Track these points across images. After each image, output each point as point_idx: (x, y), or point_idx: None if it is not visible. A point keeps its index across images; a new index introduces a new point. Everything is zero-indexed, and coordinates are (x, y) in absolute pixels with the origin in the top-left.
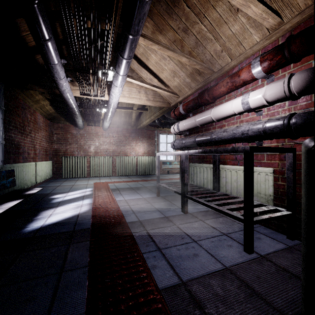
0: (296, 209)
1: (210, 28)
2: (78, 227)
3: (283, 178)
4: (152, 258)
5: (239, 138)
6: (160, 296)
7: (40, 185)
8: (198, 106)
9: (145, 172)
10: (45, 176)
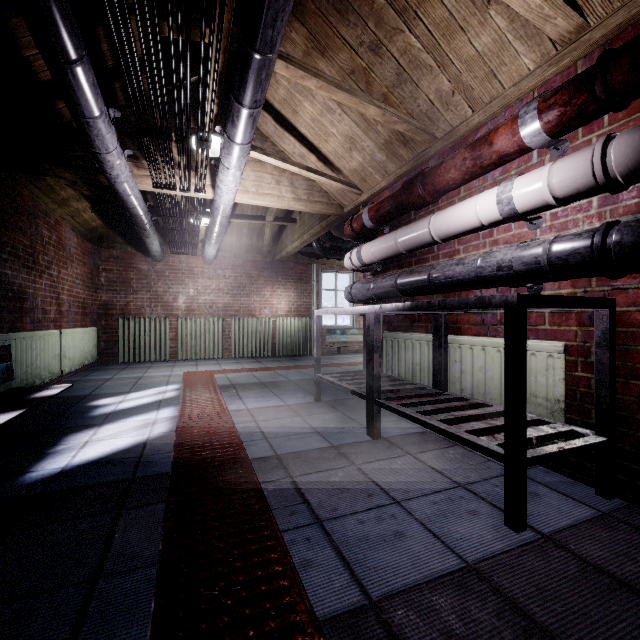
0: (616, 431)
1: (428, 43)
2: (143, 471)
3: (587, 364)
4: (303, 542)
5: (491, 277)
6: (319, 637)
7: (70, 378)
8: (401, 210)
9: (291, 349)
10: (82, 359)
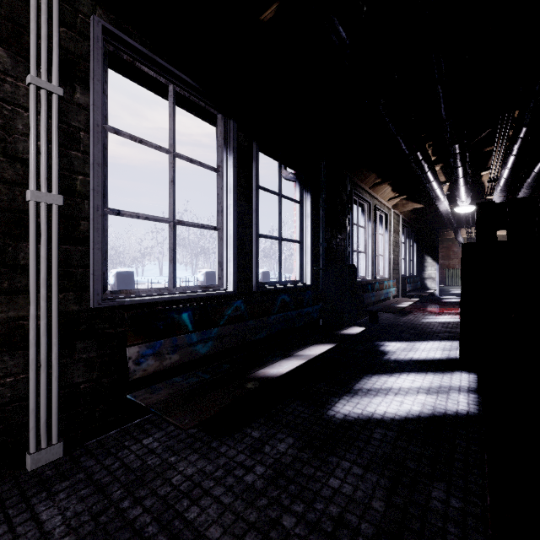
0: None
1: None
2: None
3: None
4: None
5: None
6: None
7: None
8: None
9: None
10: None
